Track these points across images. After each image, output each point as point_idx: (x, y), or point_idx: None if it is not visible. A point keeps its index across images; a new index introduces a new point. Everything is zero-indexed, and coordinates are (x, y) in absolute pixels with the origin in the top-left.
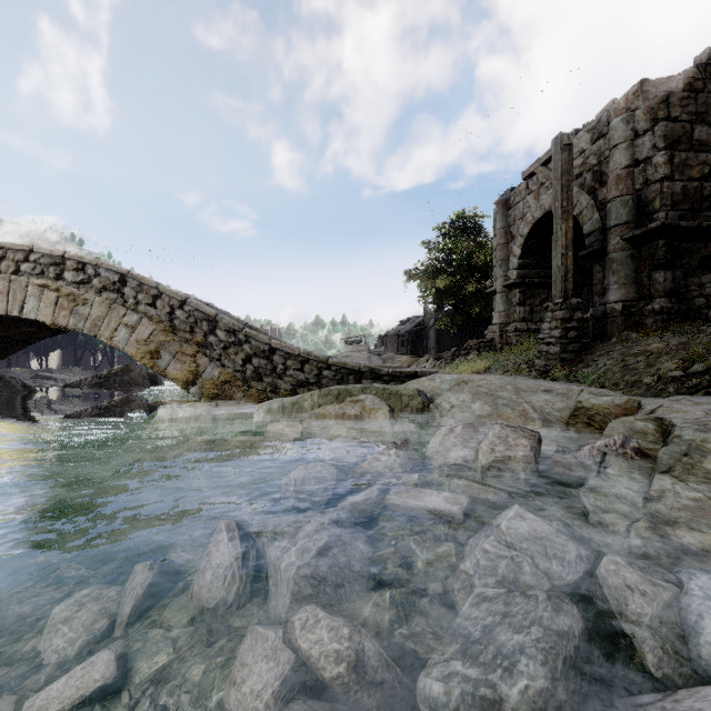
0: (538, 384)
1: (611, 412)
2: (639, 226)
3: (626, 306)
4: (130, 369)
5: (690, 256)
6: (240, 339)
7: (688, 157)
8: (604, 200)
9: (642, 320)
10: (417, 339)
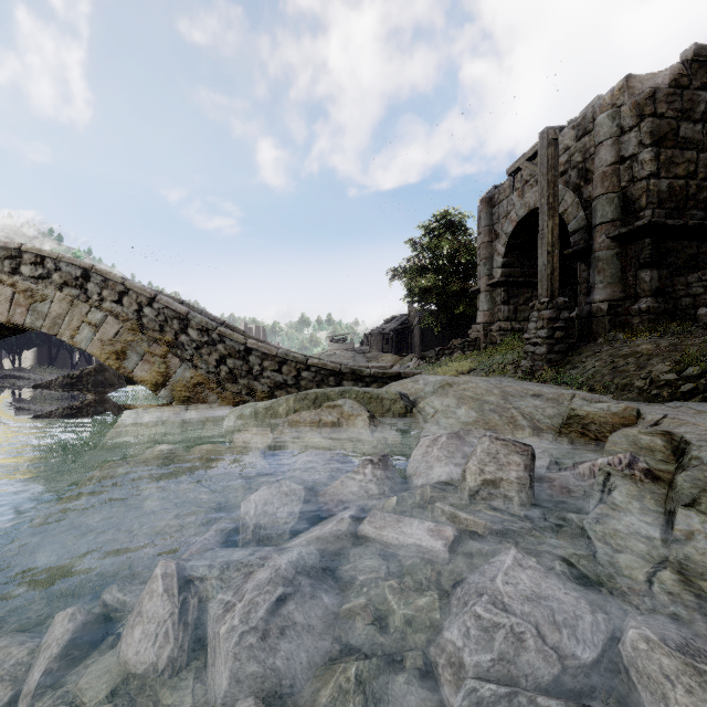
0: (526, 388)
1: (608, 421)
2: (625, 224)
3: (611, 305)
4: (104, 368)
5: (676, 255)
6: (214, 338)
7: (674, 154)
8: (590, 198)
9: (628, 320)
10: (401, 337)
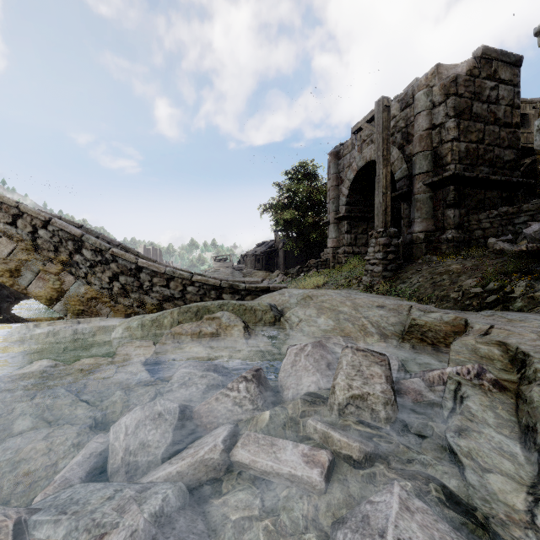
0: (372, 300)
1: (442, 329)
2: (436, 174)
3: (427, 235)
4: None
5: (470, 198)
6: (107, 258)
7: (469, 124)
8: (410, 154)
9: (439, 246)
10: (269, 258)
